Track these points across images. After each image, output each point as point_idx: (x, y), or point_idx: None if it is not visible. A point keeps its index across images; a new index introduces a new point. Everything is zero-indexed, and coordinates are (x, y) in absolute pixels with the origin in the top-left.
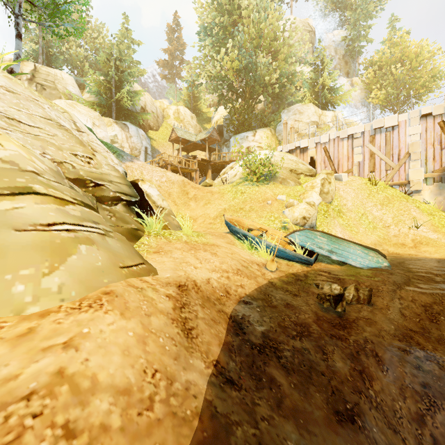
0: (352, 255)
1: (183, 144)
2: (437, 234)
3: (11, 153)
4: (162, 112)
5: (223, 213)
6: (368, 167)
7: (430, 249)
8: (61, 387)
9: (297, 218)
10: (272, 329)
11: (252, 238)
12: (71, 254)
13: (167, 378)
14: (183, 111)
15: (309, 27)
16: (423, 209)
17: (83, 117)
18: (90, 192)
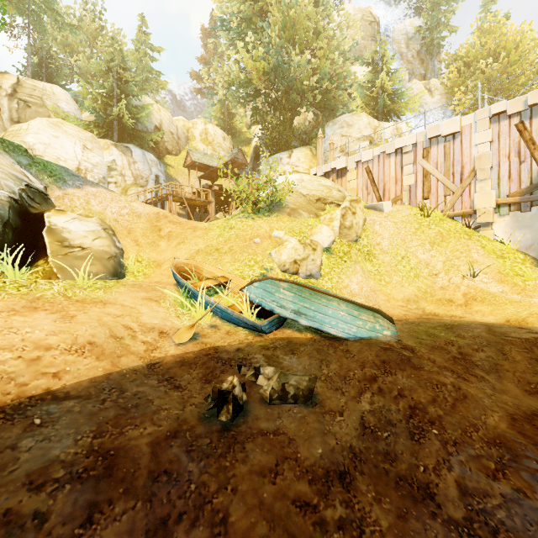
0: (331, 319)
1: (204, 170)
2: (503, 286)
3: None
4: (186, 133)
5: (195, 255)
6: (421, 192)
7: (484, 308)
8: None
9: (286, 263)
10: (6, 468)
11: (192, 292)
12: None
13: None
14: (213, 131)
15: (370, 17)
16: (487, 249)
17: (70, 138)
18: None
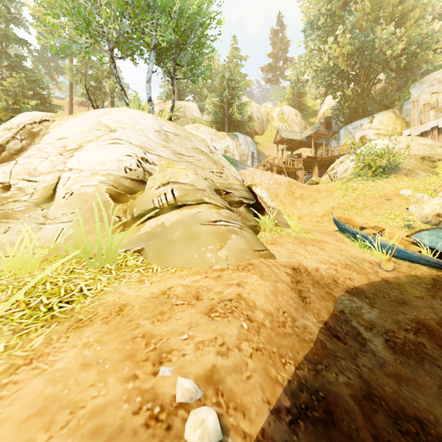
0: None
1: (288, 144)
2: None
3: (191, 179)
4: (266, 116)
5: (331, 211)
6: None
7: None
8: (241, 301)
9: (428, 216)
10: (381, 319)
11: (364, 237)
12: (228, 239)
13: (292, 318)
14: (287, 111)
15: None
16: None
17: (204, 135)
18: (222, 198)
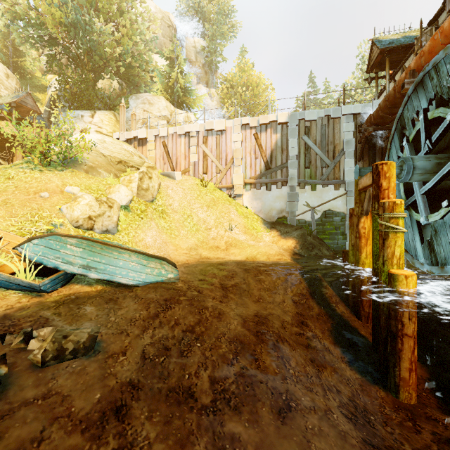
0: (122, 269)
1: None
2: (246, 236)
3: None
4: None
5: None
6: (202, 168)
7: (236, 251)
8: None
9: (79, 218)
10: None
11: None
12: None
13: None
14: None
15: (169, 21)
16: (239, 212)
17: None
18: None
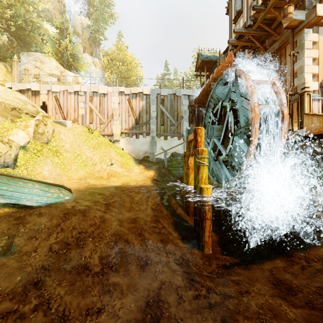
0: (27, 195)
1: None
2: (122, 169)
3: None
4: None
5: None
6: (89, 119)
7: (115, 179)
8: None
9: None
10: None
11: None
12: None
13: None
14: None
15: None
16: (117, 152)
17: None
18: None
